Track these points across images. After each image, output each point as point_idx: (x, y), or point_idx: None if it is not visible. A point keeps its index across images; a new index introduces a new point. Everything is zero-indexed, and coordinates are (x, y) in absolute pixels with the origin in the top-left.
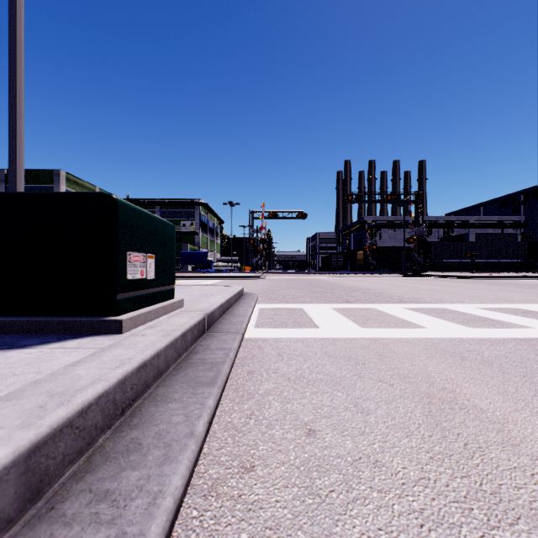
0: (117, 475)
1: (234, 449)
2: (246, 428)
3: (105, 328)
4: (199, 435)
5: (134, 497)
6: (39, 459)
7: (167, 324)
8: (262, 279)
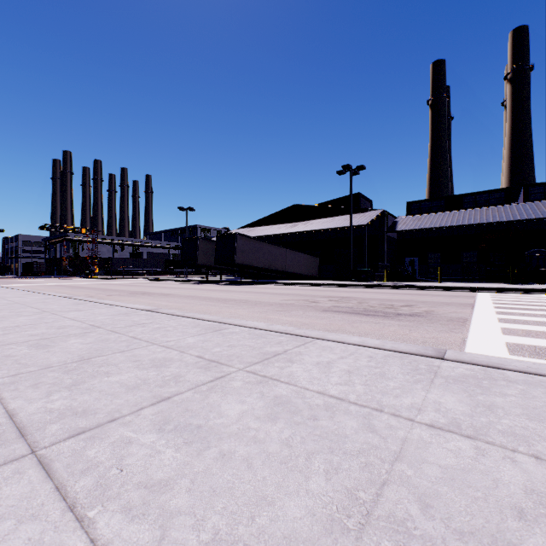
0: None
1: None
2: None
3: None
4: None
5: None
6: None
7: None
8: None
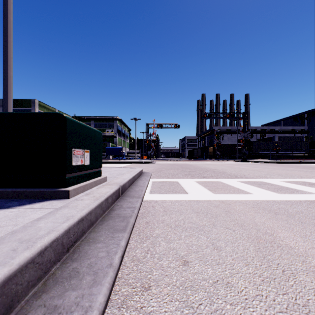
0: (62, 294)
1: (137, 274)
2: (145, 260)
3: (59, 195)
4: (115, 266)
5: (73, 310)
6: (10, 286)
7: (97, 192)
8: (153, 163)
